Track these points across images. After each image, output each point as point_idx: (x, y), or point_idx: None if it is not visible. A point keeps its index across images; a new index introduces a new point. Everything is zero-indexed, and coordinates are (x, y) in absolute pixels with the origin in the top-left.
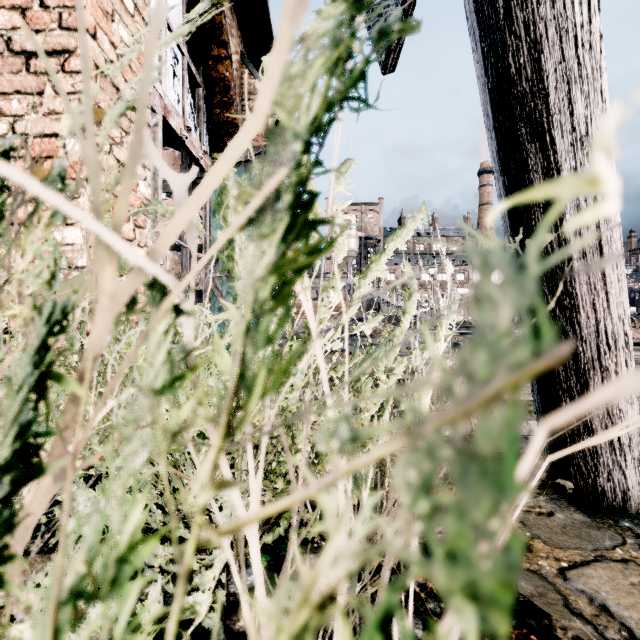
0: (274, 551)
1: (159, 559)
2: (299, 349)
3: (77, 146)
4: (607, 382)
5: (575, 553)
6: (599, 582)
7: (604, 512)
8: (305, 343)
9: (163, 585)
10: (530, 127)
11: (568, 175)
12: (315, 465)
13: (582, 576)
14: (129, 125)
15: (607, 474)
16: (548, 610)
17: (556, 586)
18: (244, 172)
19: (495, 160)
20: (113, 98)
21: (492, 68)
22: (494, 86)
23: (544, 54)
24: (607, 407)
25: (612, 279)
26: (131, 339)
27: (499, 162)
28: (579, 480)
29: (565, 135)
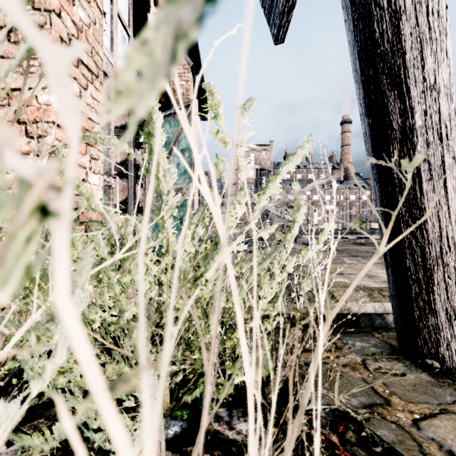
0: (193, 406)
1: (98, 421)
2: (211, 250)
3: (46, 97)
4: (447, 275)
5: (424, 407)
6: (445, 431)
7: (444, 373)
8: (216, 246)
9: (100, 444)
10: (390, 79)
11: (420, 115)
12: (224, 340)
13: (431, 426)
14: (86, 83)
15: (446, 345)
16: (407, 455)
17: (412, 434)
18: (173, 121)
19: (362, 105)
20: (74, 62)
21: (360, 34)
22: (362, 48)
23: (402, 21)
24: (447, 294)
25: (452, 196)
26: (77, 242)
27: (365, 107)
28: (424, 349)
29: (418, 84)
